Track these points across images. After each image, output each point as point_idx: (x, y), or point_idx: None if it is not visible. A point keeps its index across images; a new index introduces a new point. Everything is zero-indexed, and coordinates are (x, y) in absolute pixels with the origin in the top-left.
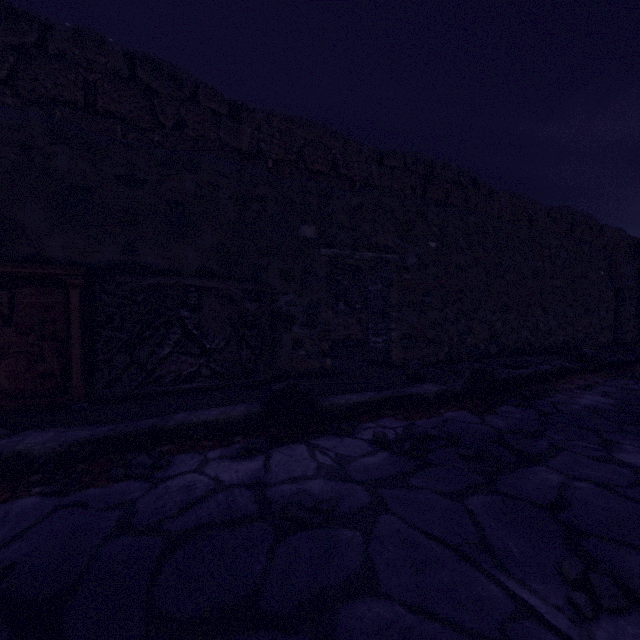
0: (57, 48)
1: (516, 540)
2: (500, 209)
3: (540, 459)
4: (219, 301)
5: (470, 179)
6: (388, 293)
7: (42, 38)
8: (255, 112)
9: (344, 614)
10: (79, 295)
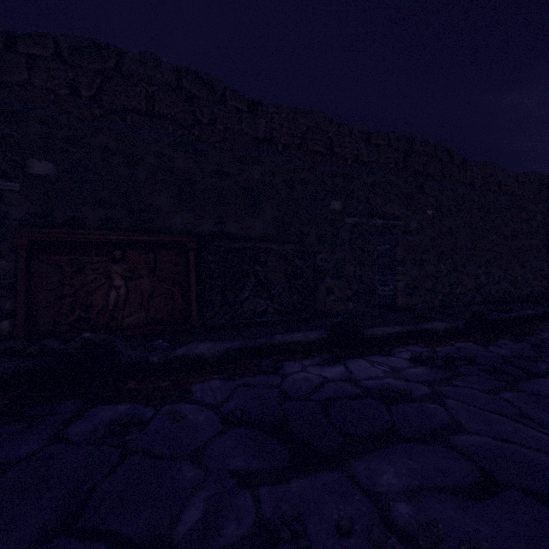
0: (128, 69)
1: (545, 415)
2: (472, 177)
3: (543, 375)
4: (278, 259)
5: (445, 152)
6: (394, 252)
7: (118, 63)
8: (268, 107)
9: (453, 439)
10: (194, 255)
